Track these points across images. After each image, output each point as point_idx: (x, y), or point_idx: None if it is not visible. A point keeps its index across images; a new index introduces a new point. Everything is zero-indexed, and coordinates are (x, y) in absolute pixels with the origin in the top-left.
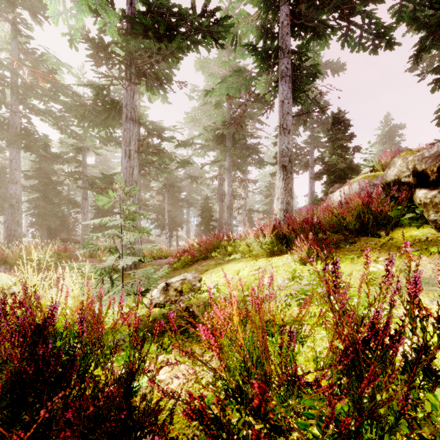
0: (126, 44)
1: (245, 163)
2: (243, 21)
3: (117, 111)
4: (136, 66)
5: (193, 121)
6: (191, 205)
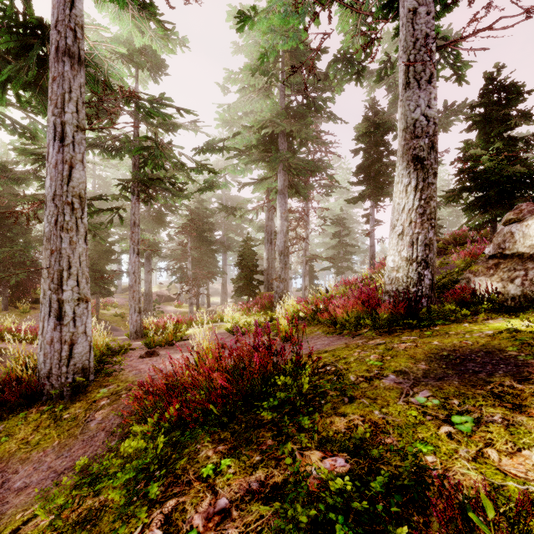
0: None
1: (305, 187)
2: None
3: None
4: None
5: (228, 124)
6: (228, 250)
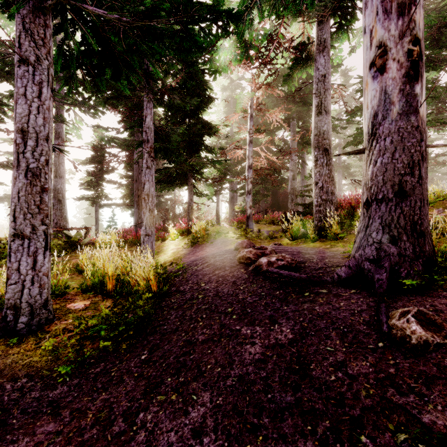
0: None
1: None
2: None
3: None
4: None
5: None
6: None
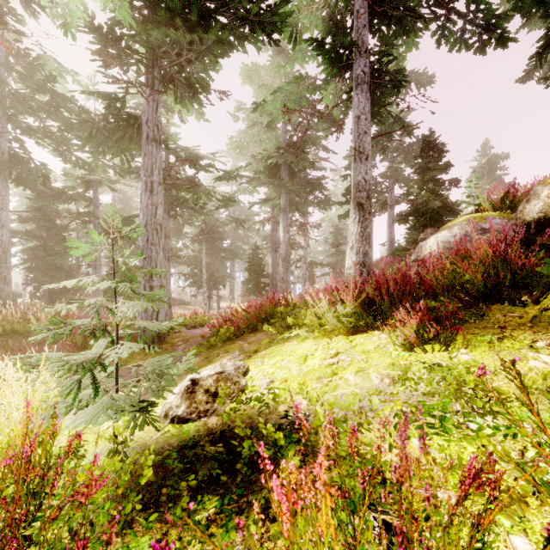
0: (146, 36)
1: (305, 202)
2: (305, 10)
3: (136, 129)
4: (161, 68)
5: (238, 148)
6: (236, 257)
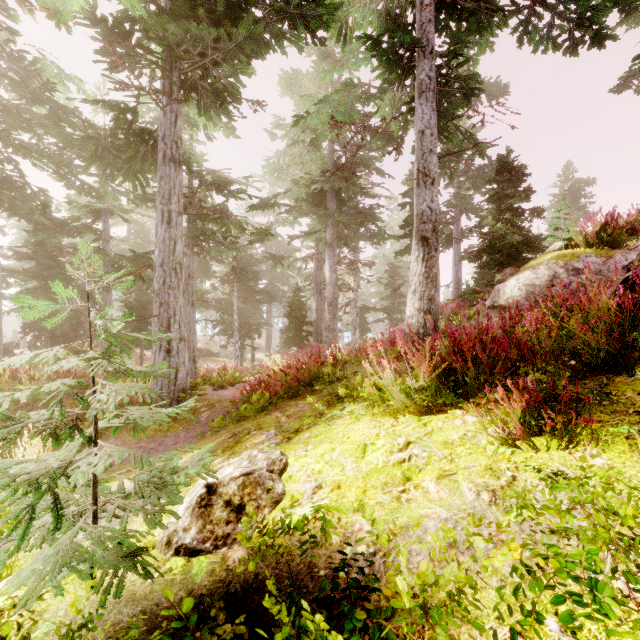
0: (161, 30)
1: (355, 236)
2: (357, 2)
3: (151, 147)
4: (180, 72)
5: (276, 171)
6: (274, 300)
